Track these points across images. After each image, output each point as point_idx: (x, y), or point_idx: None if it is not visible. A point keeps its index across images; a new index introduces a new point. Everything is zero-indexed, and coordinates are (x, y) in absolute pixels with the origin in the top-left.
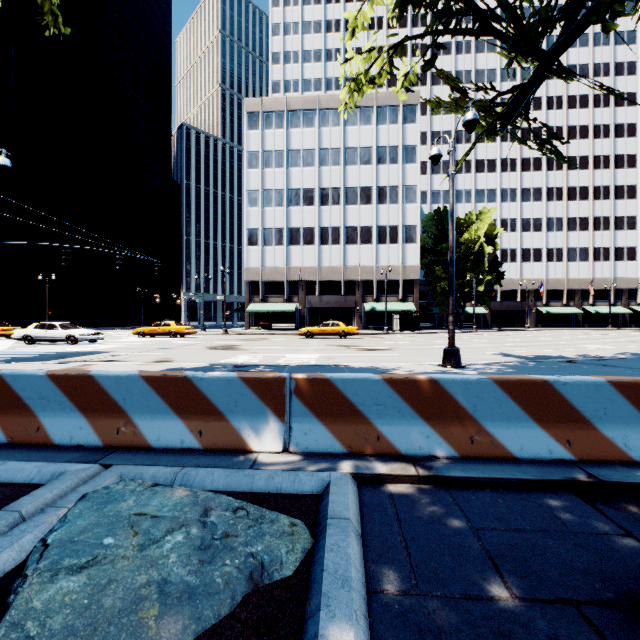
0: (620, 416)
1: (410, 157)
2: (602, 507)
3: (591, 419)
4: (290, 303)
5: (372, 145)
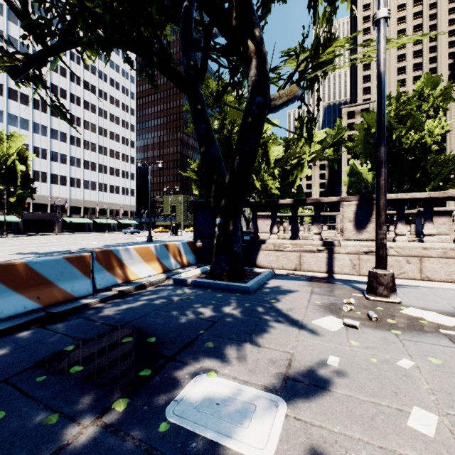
0: (70, 276)
1: None
2: (49, 326)
3: (54, 281)
4: None
5: None
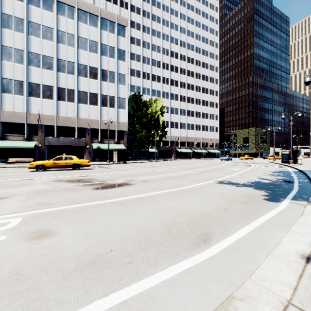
0: None
1: (122, 56)
2: None
3: None
4: (30, 141)
5: (98, 41)
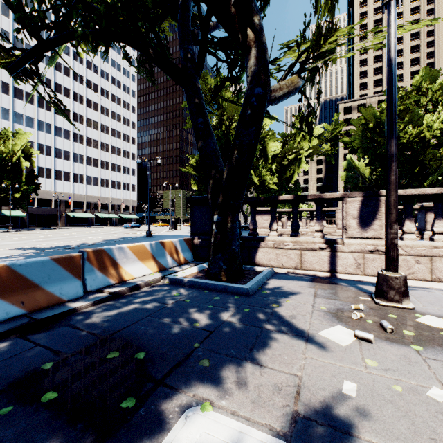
0: (59, 278)
1: None
2: (31, 336)
3: (40, 284)
4: None
5: None
